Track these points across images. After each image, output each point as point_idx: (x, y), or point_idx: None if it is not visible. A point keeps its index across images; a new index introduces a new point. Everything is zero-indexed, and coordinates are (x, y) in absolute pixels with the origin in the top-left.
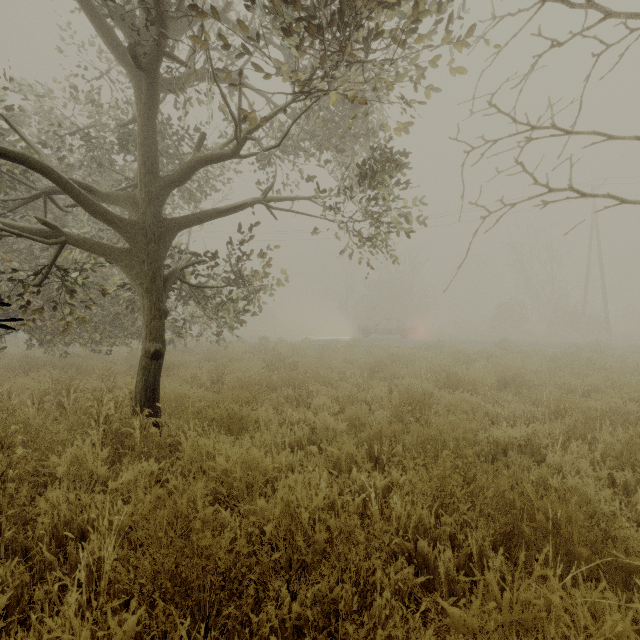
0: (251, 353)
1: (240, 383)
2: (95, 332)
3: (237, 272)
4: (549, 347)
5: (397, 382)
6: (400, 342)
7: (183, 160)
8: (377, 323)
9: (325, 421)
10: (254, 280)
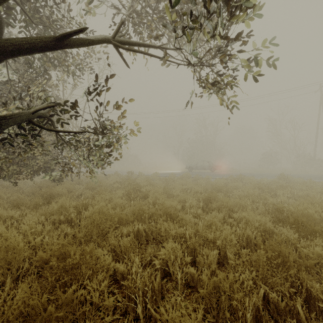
0: (120, 183)
1: (77, 235)
2: (3, 170)
3: (102, 124)
4: (306, 178)
5: (235, 216)
6: (212, 174)
7: (56, 32)
8: (197, 163)
9: (182, 322)
10: (113, 129)
